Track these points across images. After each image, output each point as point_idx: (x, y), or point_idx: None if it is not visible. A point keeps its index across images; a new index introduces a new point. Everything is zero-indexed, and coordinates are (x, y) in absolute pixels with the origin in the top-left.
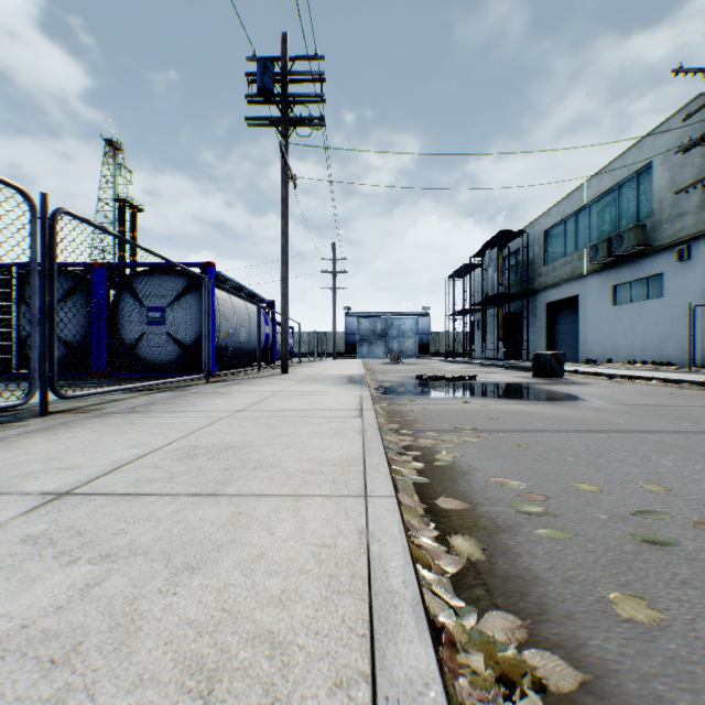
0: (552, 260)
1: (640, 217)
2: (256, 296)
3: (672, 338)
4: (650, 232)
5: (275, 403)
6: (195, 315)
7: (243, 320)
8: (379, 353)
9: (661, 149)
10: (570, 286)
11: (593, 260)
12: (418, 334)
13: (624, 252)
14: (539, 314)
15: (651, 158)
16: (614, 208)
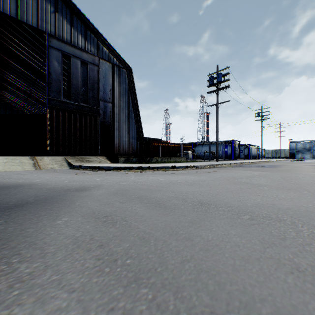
0: None
1: None
2: (255, 146)
3: None
4: None
5: None
6: (247, 151)
7: (253, 151)
8: (307, 157)
9: None
10: None
11: None
12: None
13: None
14: None
15: None
16: None
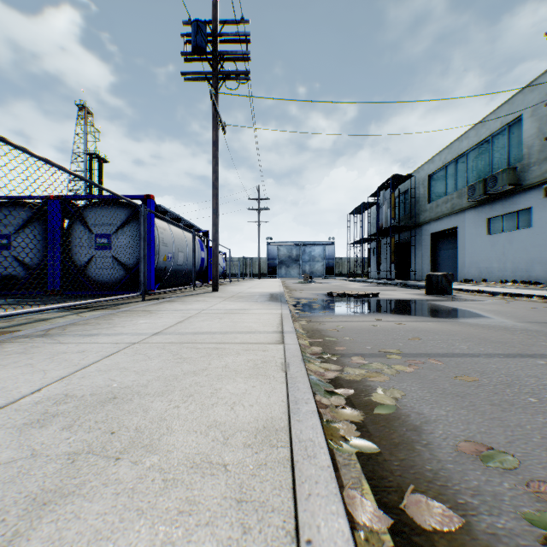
0: (435, 198)
1: (511, 161)
2: (193, 227)
3: (539, 261)
4: (520, 174)
5: (196, 324)
6: (137, 241)
7: (181, 245)
8: (294, 273)
9: (530, 104)
10: (450, 220)
11: (471, 197)
12: (325, 259)
13: (497, 191)
14: (424, 242)
15: (521, 112)
16: (488, 155)
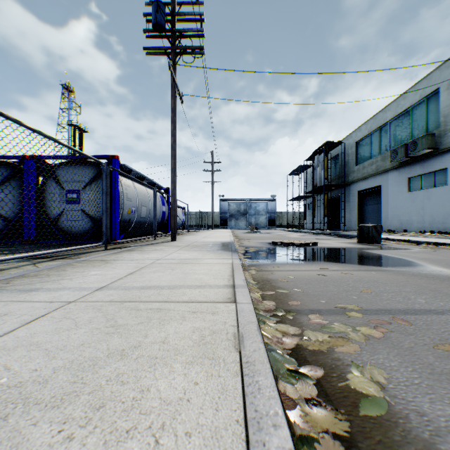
0: (361, 161)
1: (429, 129)
2: (155, 184)
3: None
4: (437, 139)
5: (147, 276)
6: None
7: (144, 200)
8: (242, 225)
9: (446, 79)
10: (375, 179)
11: (393, 160)
12: (268, 212)
13: (417, 154)
14: (352, 199)
15: (438, 85)
16: (408, 123)
